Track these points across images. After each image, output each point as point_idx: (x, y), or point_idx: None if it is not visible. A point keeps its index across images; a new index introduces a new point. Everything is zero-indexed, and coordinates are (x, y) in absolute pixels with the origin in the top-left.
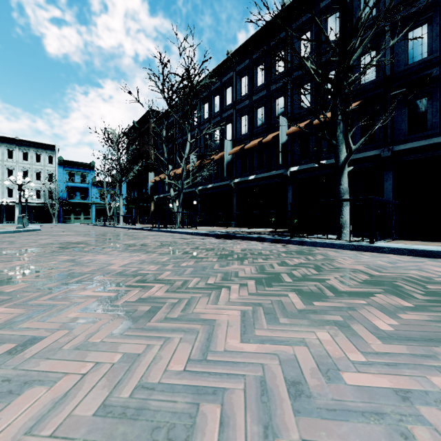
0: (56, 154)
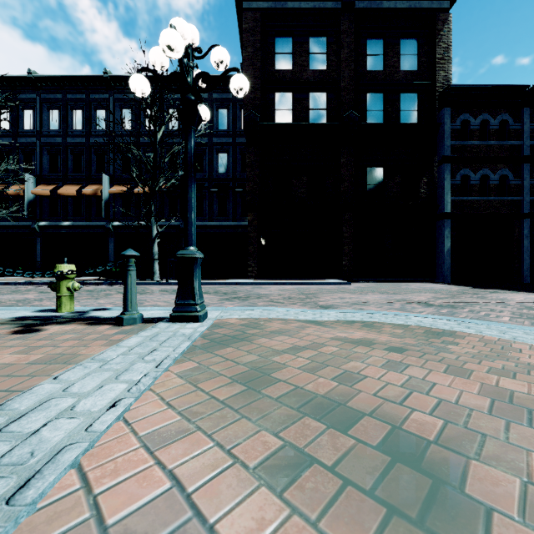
0: None
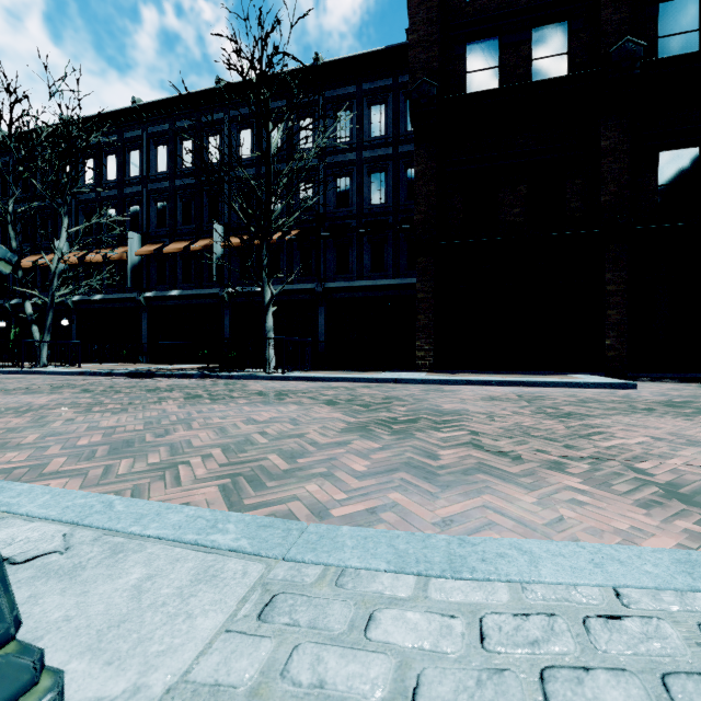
0: None
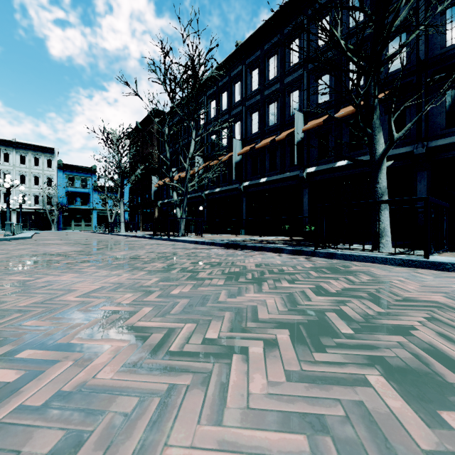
0: (56, 157)
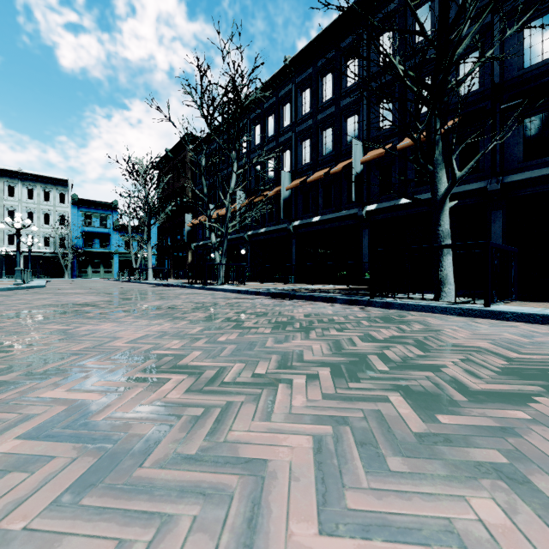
0: (70, 190)
